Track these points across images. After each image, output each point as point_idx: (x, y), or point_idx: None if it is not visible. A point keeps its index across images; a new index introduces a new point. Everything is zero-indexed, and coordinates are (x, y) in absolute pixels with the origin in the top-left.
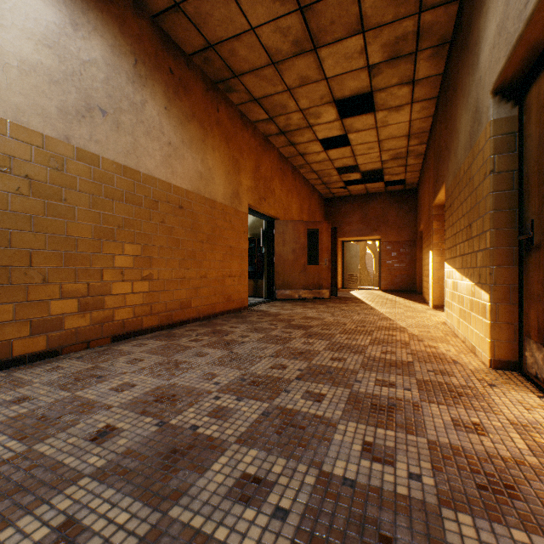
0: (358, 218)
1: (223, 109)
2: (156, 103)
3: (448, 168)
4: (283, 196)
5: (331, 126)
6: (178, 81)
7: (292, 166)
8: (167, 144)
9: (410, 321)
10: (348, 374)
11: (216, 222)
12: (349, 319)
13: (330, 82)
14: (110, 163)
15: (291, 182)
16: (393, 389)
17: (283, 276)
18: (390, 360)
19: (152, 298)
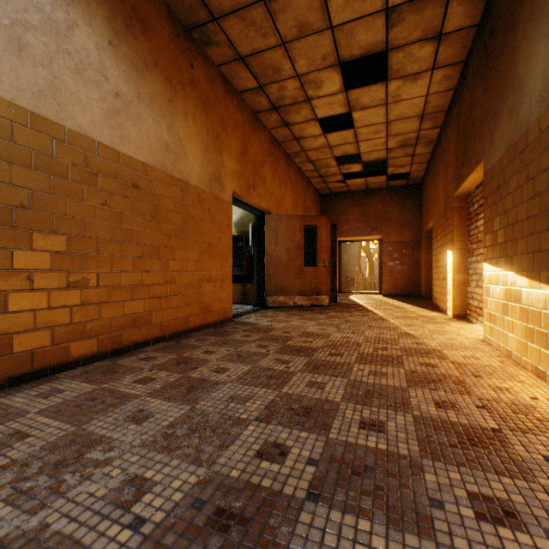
0: (357, 215)
1: (200, 66)
2: (94, 31)
3: (493, 140)
4: (275, 187)
5: (333, 100)
6: (130, 10)
7: (286, 153)
8: (113, 95)
9: (441, 339)
10: (405, 474)
11: (189, 210)
12: (361, 335)
13: (336, 34)
14: (4, 103)
15: (285, 171)
16: (527, 538)
17: (275, 280)
18: (460, 426)
19: (86, 314)
